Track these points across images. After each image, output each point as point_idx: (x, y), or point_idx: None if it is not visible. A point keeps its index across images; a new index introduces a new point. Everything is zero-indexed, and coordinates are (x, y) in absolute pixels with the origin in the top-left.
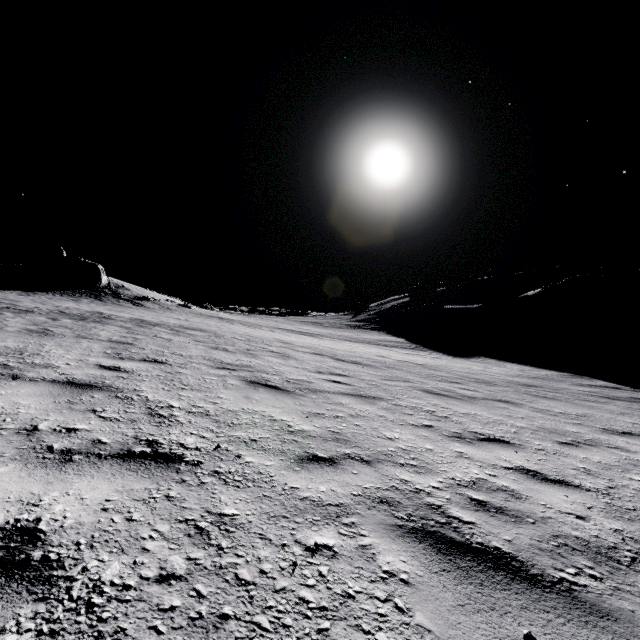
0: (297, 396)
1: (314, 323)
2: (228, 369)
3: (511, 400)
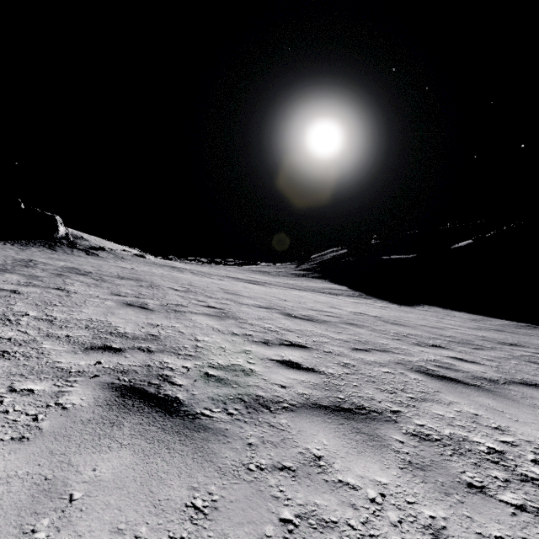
0: (209, 443)
1: (262, 272)
2: (107, 350)
3: (537, 380)
